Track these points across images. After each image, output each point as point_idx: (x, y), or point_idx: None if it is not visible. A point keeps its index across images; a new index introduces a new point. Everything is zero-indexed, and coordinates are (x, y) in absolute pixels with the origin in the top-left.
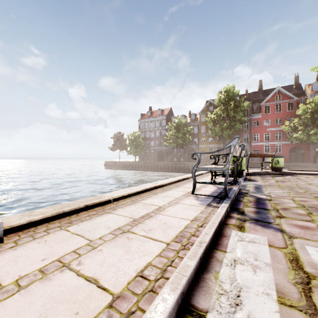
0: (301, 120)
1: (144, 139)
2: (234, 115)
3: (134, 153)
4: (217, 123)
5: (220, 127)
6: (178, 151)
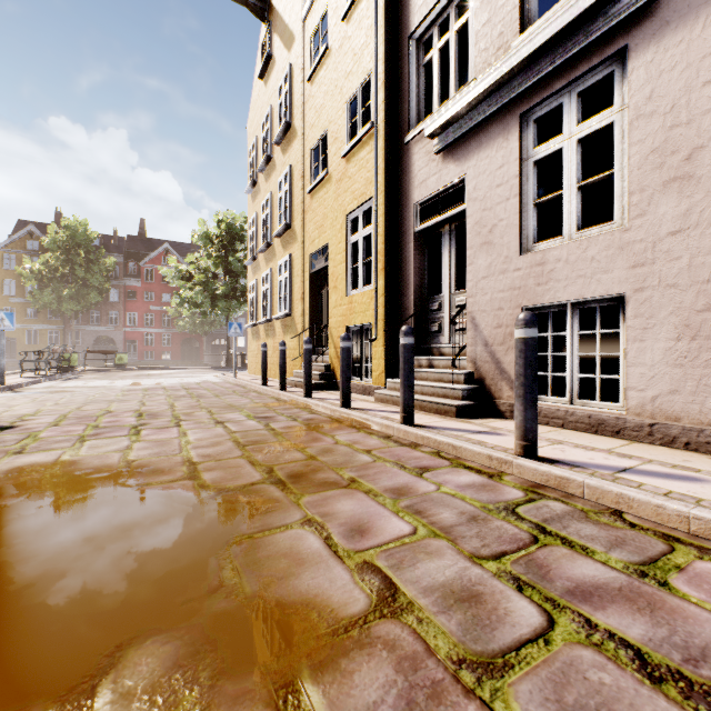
0: None
1: None
2: (87, 276)
3: None
4: (50, 285)
5: (57, 295)
6: None
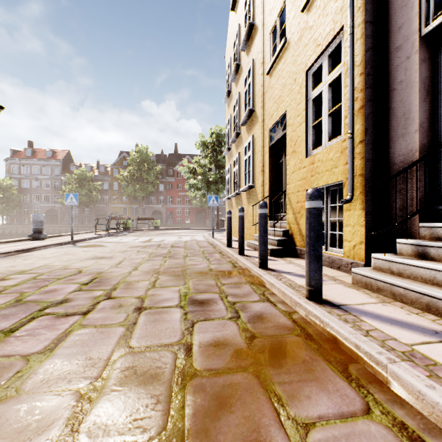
0: None
1: (19, 190)
2: (147, 177)
3: (2, 212)
4: (131, 183)
5: (134, 188)
6: (82, 211)
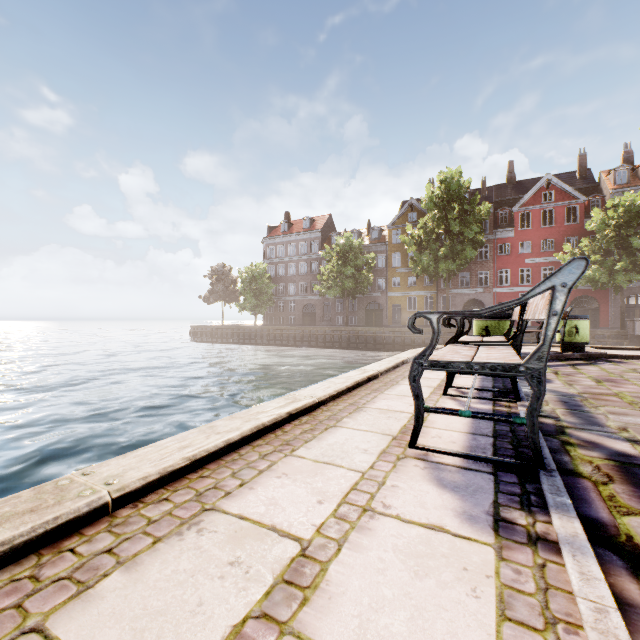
0: (595, 242)
1: (274, 279)
2: (460, 230)
3: (254, 309)
4: (427, 248)
5: (433, 256)
6: (346, 304)
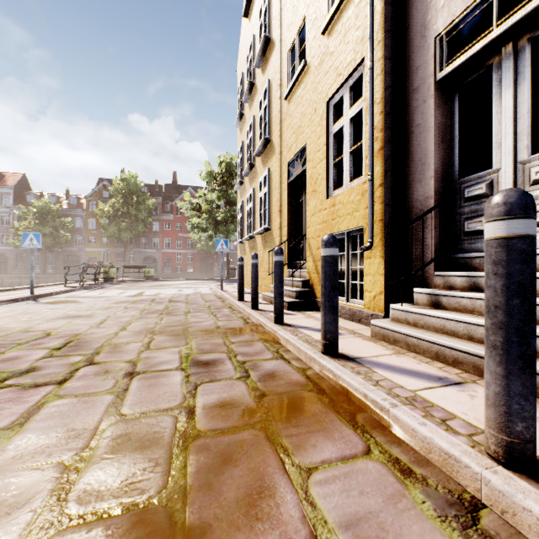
0: None
1: None
2: (137, 213)
3: None
4: (114, 221)
5: (118, 227)
6: (44, 256)
